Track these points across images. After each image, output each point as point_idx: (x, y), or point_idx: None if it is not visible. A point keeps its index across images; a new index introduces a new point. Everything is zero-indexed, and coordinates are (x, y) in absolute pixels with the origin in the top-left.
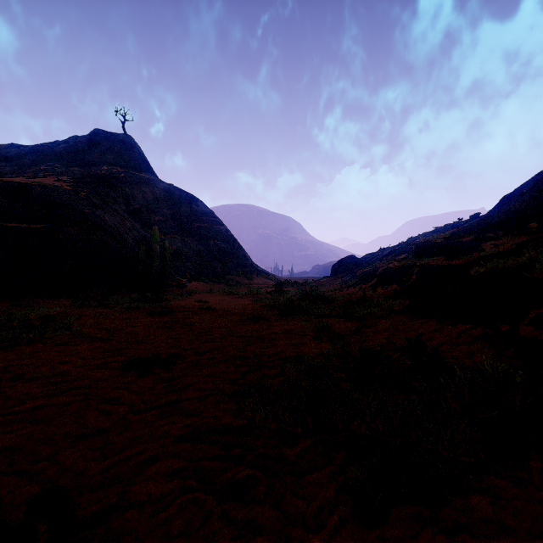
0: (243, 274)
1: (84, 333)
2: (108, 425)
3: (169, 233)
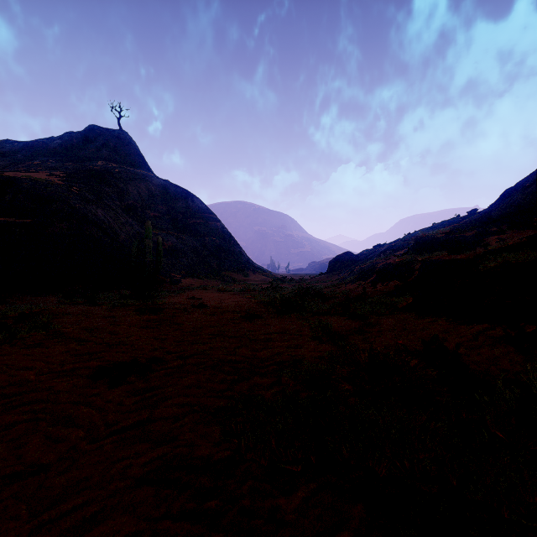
0: (238, 270)
1: (61, 333)
2: (51, 458)
3: (164, 229)
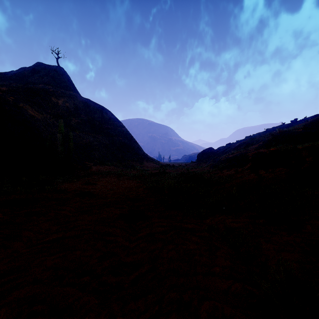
0: (136, 160)
1: None
2: None
3: (85, 131)
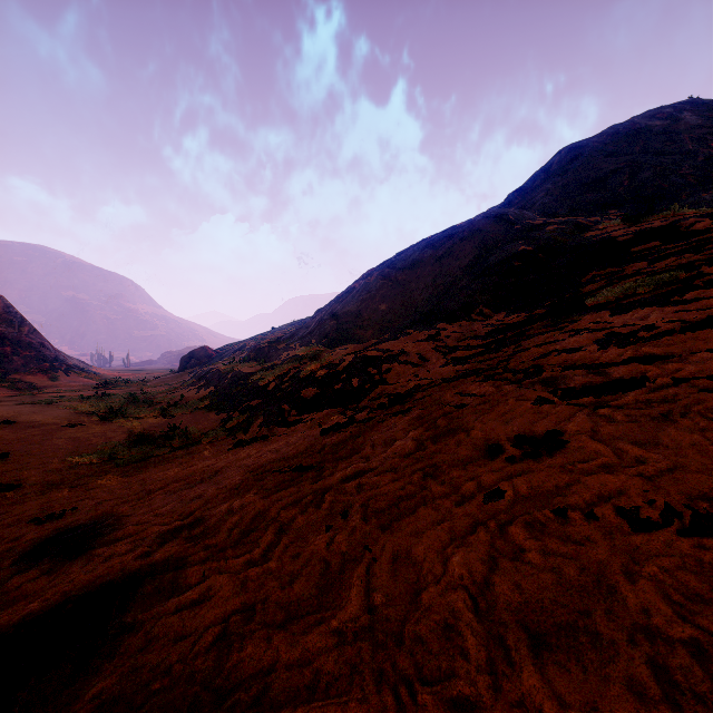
0: (41, 372)
1: None
2: None
3: None
